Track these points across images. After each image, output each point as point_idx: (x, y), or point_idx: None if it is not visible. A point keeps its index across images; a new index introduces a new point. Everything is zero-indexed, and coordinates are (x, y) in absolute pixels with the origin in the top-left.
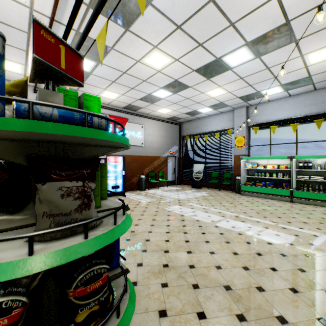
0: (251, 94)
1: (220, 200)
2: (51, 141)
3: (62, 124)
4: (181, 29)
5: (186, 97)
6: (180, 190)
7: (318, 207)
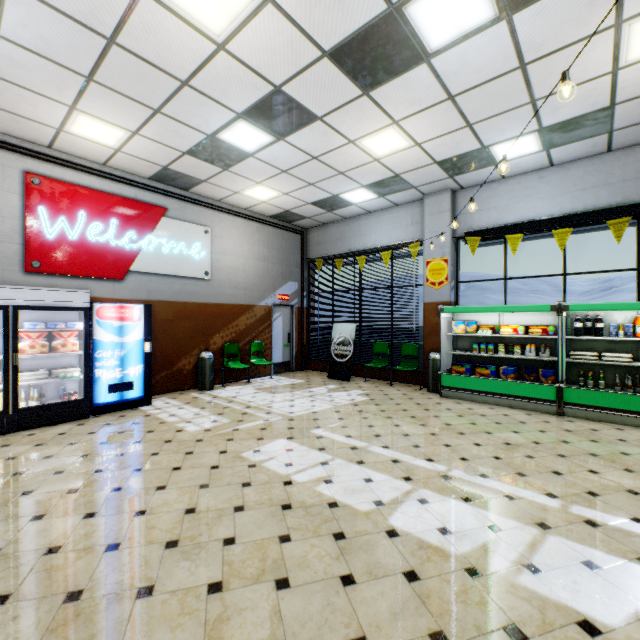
0: (468, 154)
1: (396, 417)
2: None
3: None
4: None
5: (310, 152)
6: (299, 387)
7: (625, 429)
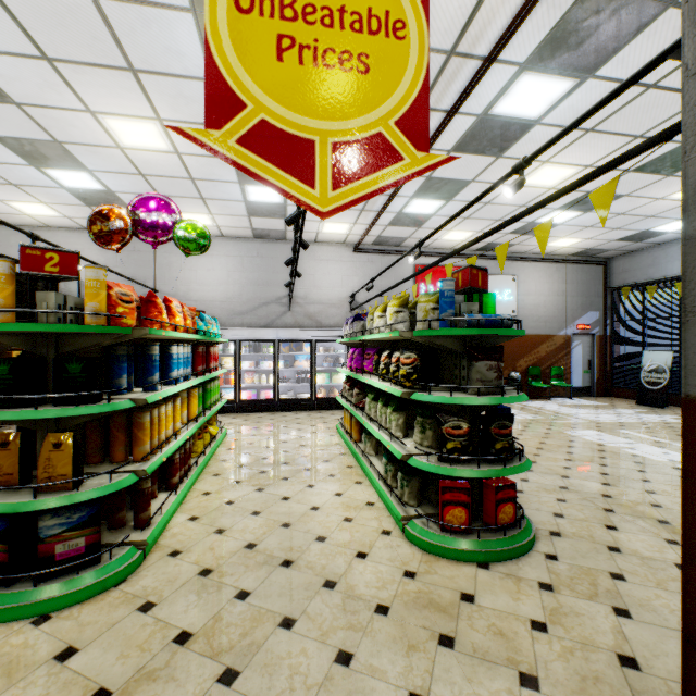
0: None
1: None
2: (473, 336)
3: (493, 329)
4: (594, 131)
5: (615, 212)
6: (602, 407)
7: None
